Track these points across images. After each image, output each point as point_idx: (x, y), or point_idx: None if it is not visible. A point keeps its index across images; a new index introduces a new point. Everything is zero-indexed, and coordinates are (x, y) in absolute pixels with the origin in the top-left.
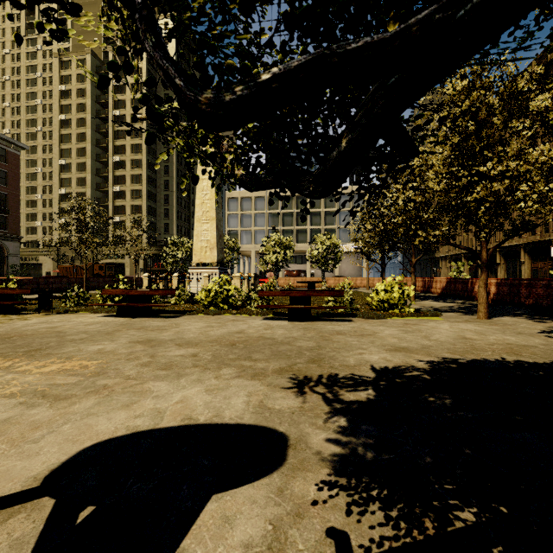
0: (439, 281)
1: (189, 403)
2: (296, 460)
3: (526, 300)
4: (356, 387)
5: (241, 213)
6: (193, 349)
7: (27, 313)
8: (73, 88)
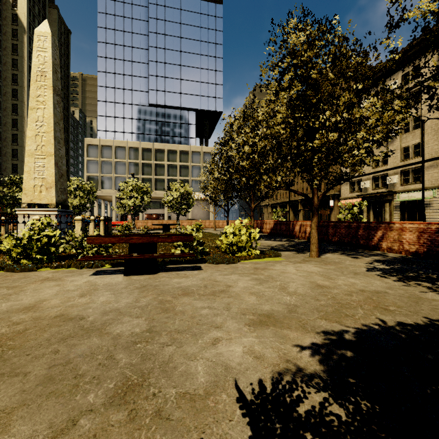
0: (268, 223)
1: None
2: None
3: (333, 238)
4: None
5: (101, 160)
6: None
7: None
8: None
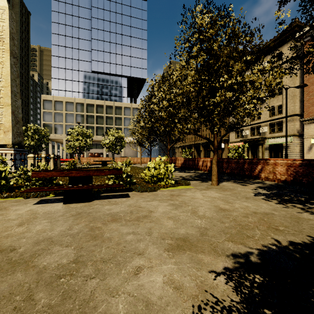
0: (180, 159)
1: None
2: None
3: (226, 170)
4: None
5: (54, 112)
6: None
7: None
8: None
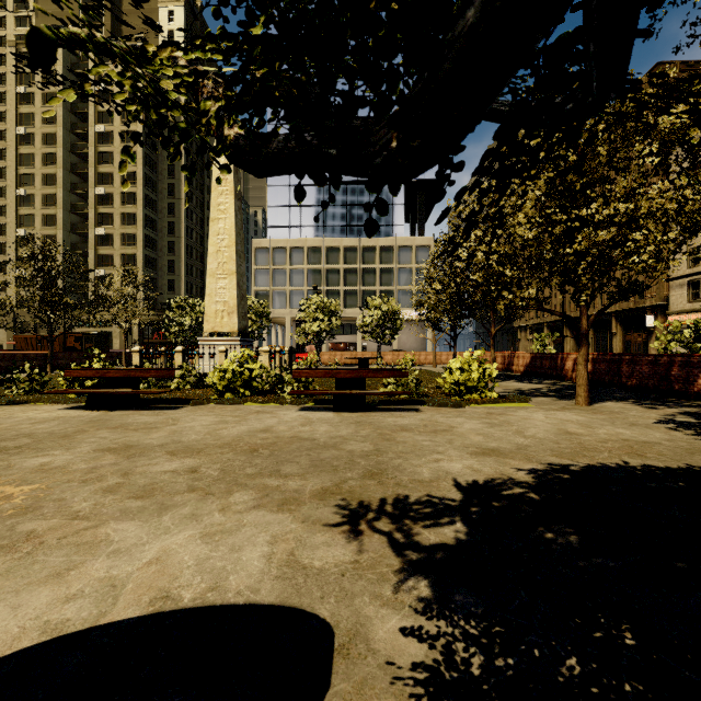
0: (522, 356)
1: (170, 564)
2: (351, 684)
3: (628, 380)
4: (437, 519)
5: (272, 268)
6: (192, 460)
7: None
8: (36, 91)
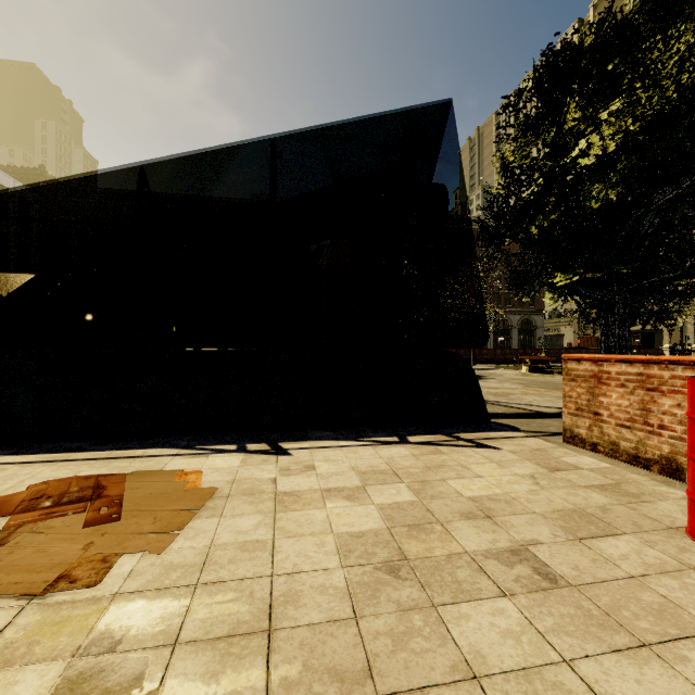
0: None
1: None
2: None
3: None
4: None
5: None
6: None
7: (553, 374)
8: None
